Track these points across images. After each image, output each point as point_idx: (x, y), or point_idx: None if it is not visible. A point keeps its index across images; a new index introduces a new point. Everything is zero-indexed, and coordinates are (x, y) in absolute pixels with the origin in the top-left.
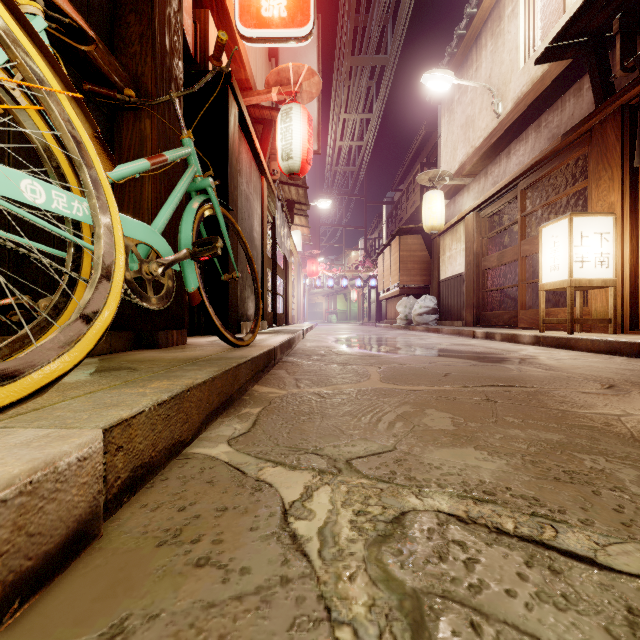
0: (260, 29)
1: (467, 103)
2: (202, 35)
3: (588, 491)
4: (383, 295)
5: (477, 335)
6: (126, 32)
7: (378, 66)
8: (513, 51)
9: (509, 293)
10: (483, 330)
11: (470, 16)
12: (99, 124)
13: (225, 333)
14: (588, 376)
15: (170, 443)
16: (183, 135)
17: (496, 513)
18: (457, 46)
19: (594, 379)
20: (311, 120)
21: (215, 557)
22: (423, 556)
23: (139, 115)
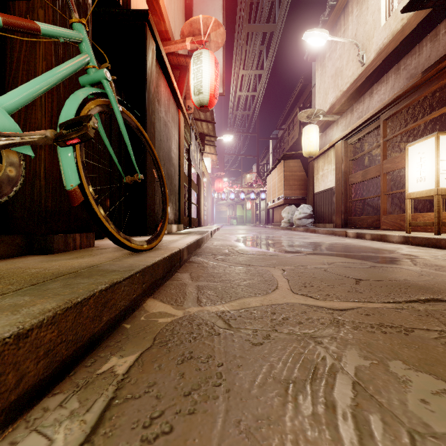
0: None
1: (336, 58)
2: None
3: None
4: (271, 205)
5: (349, 235)
6: None
7: (268, 34)
8: (375, 12)
9: (369, 202)
10: (354, 231)
11: None
12: None
13: (120, 237)
14: None
15: None
16: (73, 19)
17: None
18: (329, 15)
19: None
20: (217, 63)
21: None
22: None
23: (32, 5)
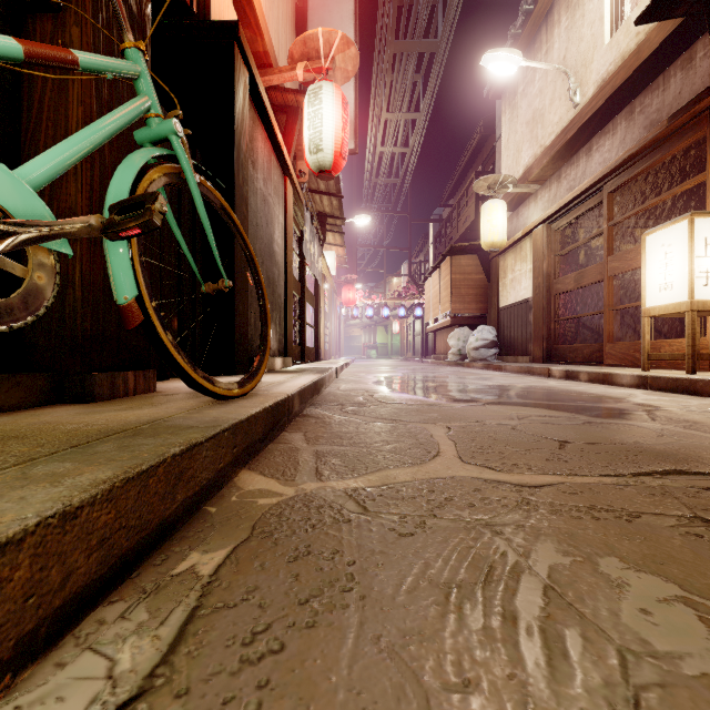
0: None
1: (534, 94)
2: None
3: None
4: (431, 326)
5: (554, 374)
6: None
7: (426, 56)
8: (596, 23)
9: (586, 322)
10: (562, 368)
11: None
12: None
13: (198, 377)
14: None
15: None
16: (126, 43)
17: None
18: (522, 26)
19: None
20: (346, 103)
21: None
22: None
23: (61, 20)
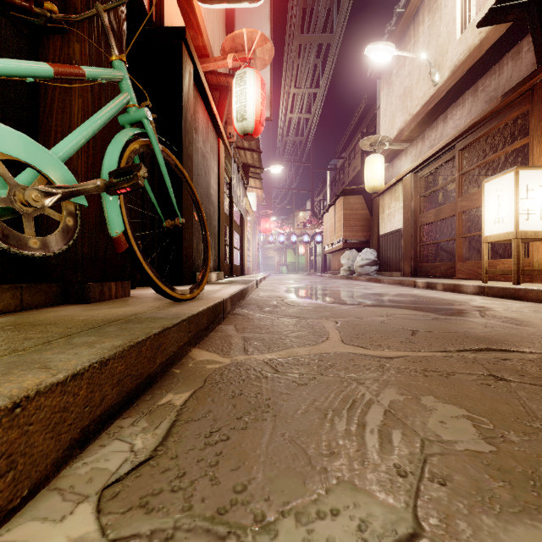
0: None
1: (405, 75)
2: None
3: None
4: (328, 249)
5: (418, 285)
6: None
7: (324, 45)
8: (450, 23)
9: (444, 246)
10: (424, 280)
11: None
12: (16, 44)
13: (162, 286)
14: None
15: None
16: (113, 57)
17: None
18: (396, 24)
19: None
20: (264, 84)
21: None
22: None
23: (67, 39)
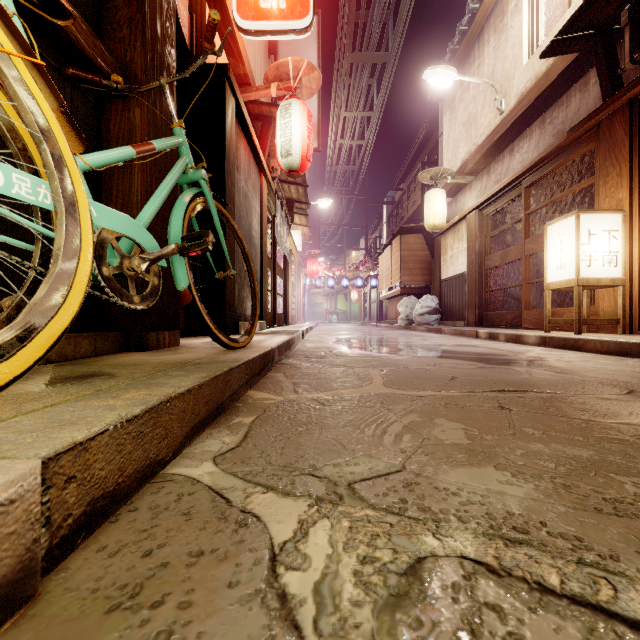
0: (258, 21)
1: (469, 100)
2: (198, 27)
3: (639, 527)
4: (384, 295)
5: (480, 335)
6: (114, 16)
7: (379, 63)
8: (517, 46)
9: (512, 293)
10: (486, 330)
11: (472, 12)
12: (84, 112)
13: (219, 334)
14: (603, 380)
15: (144, 464)
16: (174, 124)
17: (534, 560)
18: (459, 42)
19: (611, 383)
20: (311, 116)
21: (179, 631)
22: (450, 629)
23: (128, 103)
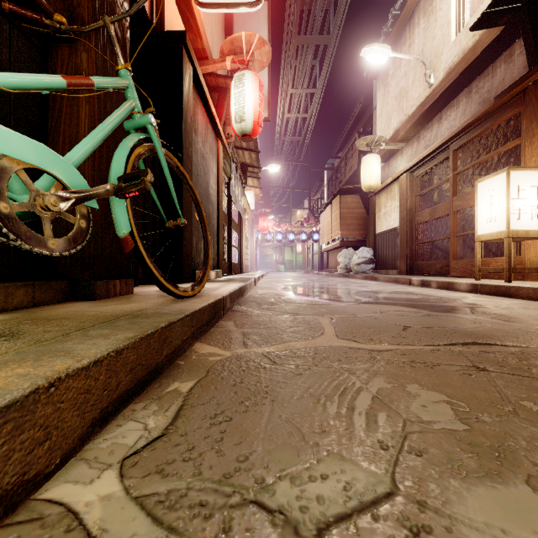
0: None
1: (401, 76)
2: None
3: None
4: (325, 247)
5: (413, 283)
6: None
7: (321, 46)
8: (445, 26)
9: (439, 245)
10: (419, 278)
11: None
12: (27, 54)
13: (166, 283)
14: None
15: None
16: (119, 66)
17: None
18: (392, 26)
19: None
20: (262, 86)
21: None
22: None
23: (75, 48)
